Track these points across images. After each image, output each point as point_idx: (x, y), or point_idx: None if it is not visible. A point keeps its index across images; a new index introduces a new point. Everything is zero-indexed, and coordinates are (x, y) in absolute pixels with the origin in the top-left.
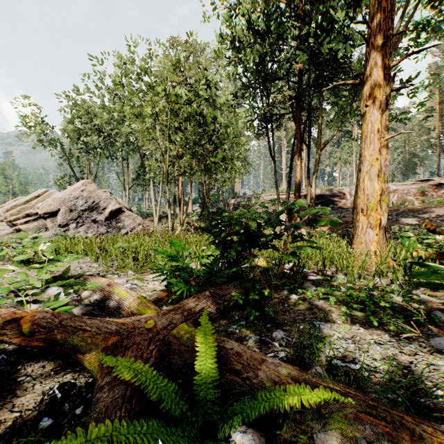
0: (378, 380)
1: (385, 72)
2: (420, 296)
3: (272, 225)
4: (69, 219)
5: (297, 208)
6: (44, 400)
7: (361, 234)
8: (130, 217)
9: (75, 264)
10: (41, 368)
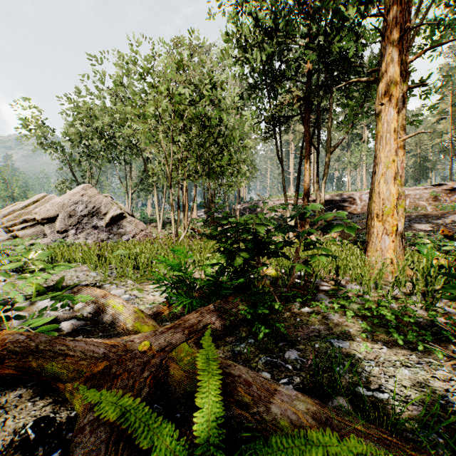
0: (416, 418)
1: (402, 68)
2: (445, 309)
3: (283, 232)
4: (68, 225)
5: (311, 212)
6: (14, 442)
7: (376, 240)
8: (132, 223)
9: (72, 273)
10: (18, 397)
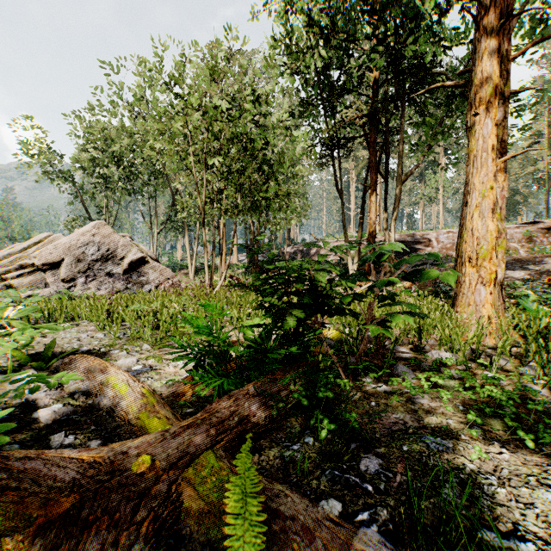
0: None
1: (502, 67)
2: None
3: (351, 281)
4: (76, 272)
5: (393, 254)
6: None
7: (469, 292)
8: (155, 269)
9: (73, 334)
10: None
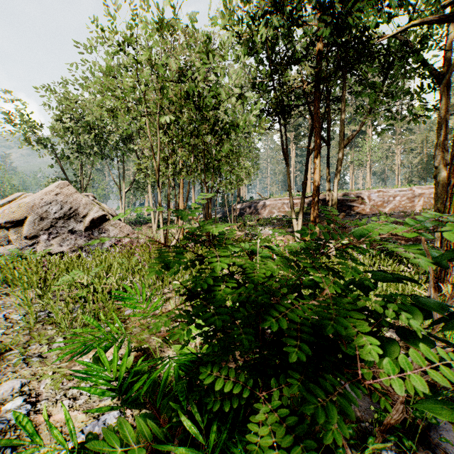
0: None
1: None
2: None
3: (407, 312)
4: (39, 229)
5: None
6: None
7: None
8: (116, 226)
9: None
10: None
